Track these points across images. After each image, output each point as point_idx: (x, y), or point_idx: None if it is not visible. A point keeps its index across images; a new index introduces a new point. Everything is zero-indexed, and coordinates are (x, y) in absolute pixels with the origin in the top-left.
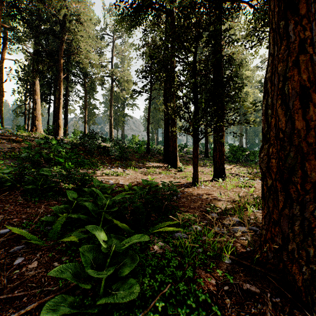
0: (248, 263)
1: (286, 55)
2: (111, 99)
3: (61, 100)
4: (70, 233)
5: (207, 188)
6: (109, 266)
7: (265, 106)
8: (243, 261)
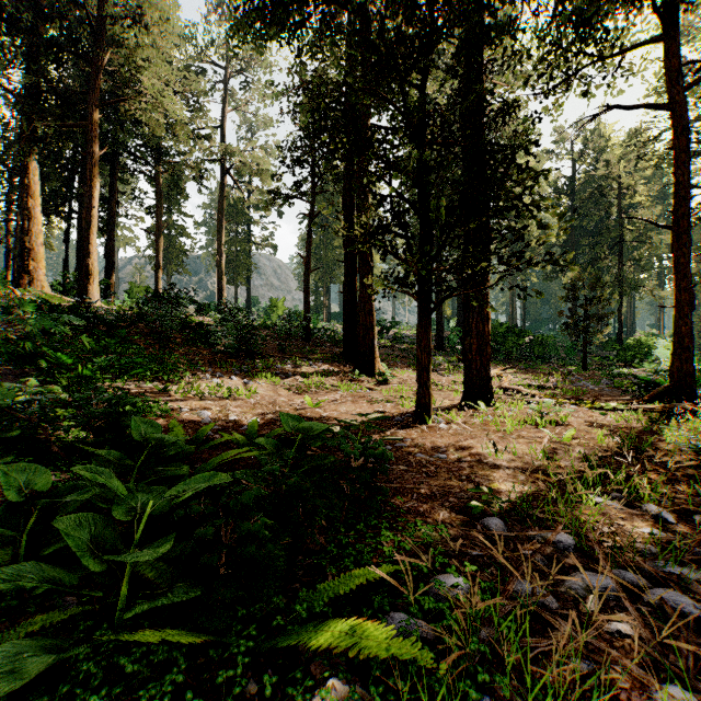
0: None
1: None
2: (220, 214)
3: (94, 211)
4: None
5: (455, 430)
6: None
7: None
8: None
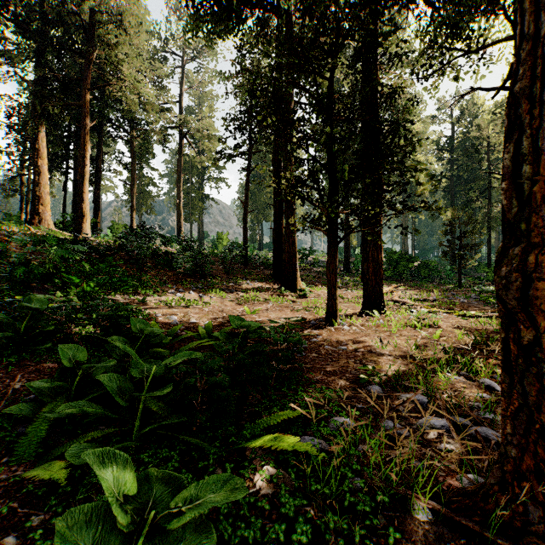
0: (474, 526)
1: None
2: (179, 168)
3: (87, 168)
4: (66, 444)
5: (354, 330)
6: None
7: (511, 157)
8: (461, 518)
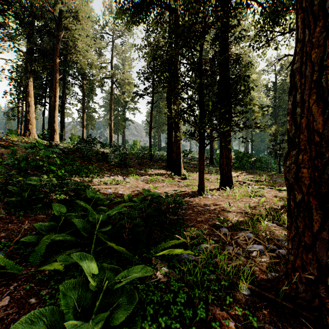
0: (271, 296)
1: (322, 38)
2: (111, 102)
3: (57, 102)
4: (56, 256)
5: (214, 198)
6: (98, 309)
7: (292, 104)
8: (265, 293)
